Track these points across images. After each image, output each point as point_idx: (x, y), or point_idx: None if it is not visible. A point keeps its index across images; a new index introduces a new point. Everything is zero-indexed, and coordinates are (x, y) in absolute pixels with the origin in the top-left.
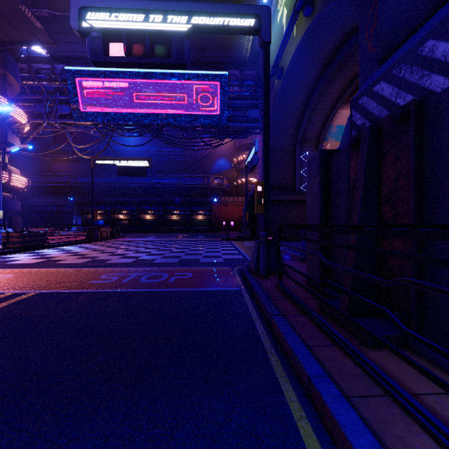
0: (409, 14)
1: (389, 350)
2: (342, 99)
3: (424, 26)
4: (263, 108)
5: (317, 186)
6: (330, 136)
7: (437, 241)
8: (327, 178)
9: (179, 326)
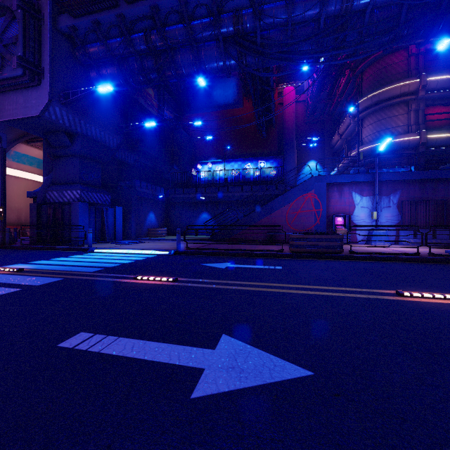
0: (61, 179)
1: (58, 241)
2: (22, 139)
3: (64, 186)
4: (3, 175)
5: (36, 214)
6: (8, 156)
7: (65, 227)
8: (39, 212)
9: (2, 252)
